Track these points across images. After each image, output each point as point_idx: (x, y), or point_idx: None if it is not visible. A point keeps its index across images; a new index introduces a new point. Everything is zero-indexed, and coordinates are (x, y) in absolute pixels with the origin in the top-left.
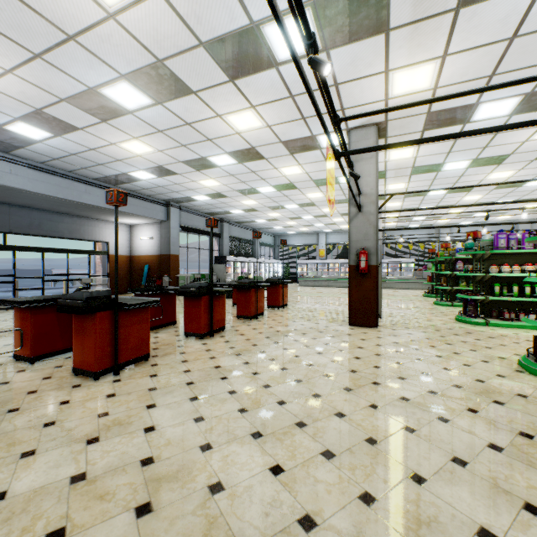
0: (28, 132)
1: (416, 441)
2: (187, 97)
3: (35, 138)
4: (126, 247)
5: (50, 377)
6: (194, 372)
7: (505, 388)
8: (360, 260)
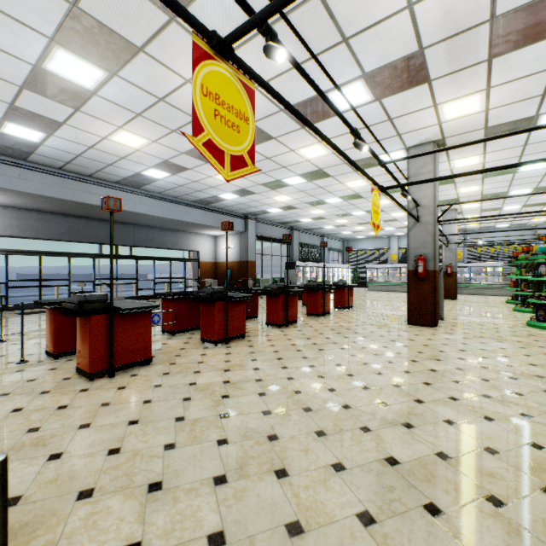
0: (155, 175)
1: (428, 388)
2: (269, 142)
3: (159, 178)
4: (211, 254)
5: (188, 343)
6: (277, 346)
7: (528, 372)
8: (417, 266)
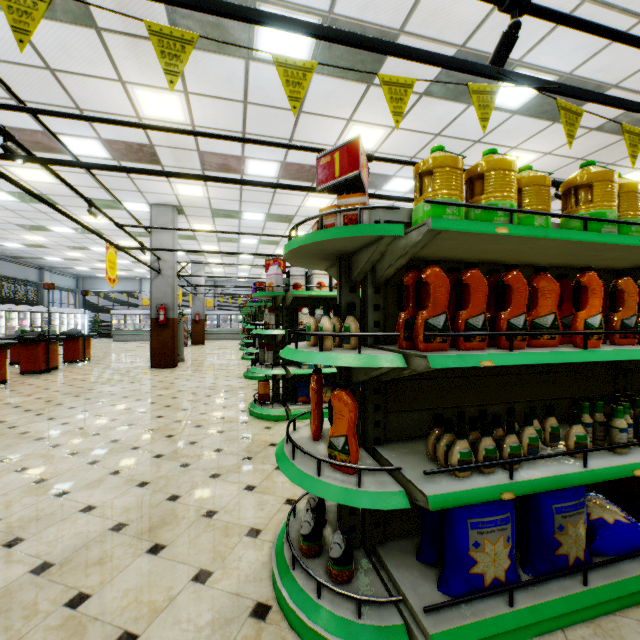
0: None
1: (153, 405)
2: None
3: None
4: None
5: None
6: None
7: (222, 384)
8: (160, 314)
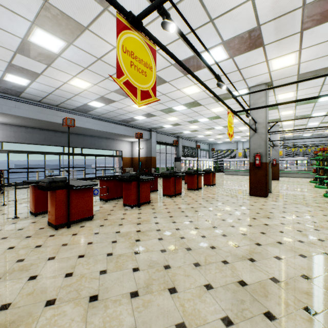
0: (96, 105)
1: (263, 236)
2: (164, 84)
3: (98, 107)
4: (130, 153)
5: (115, 206)
6: (169, 209)
7: (326, 226)
8: (255, 159)
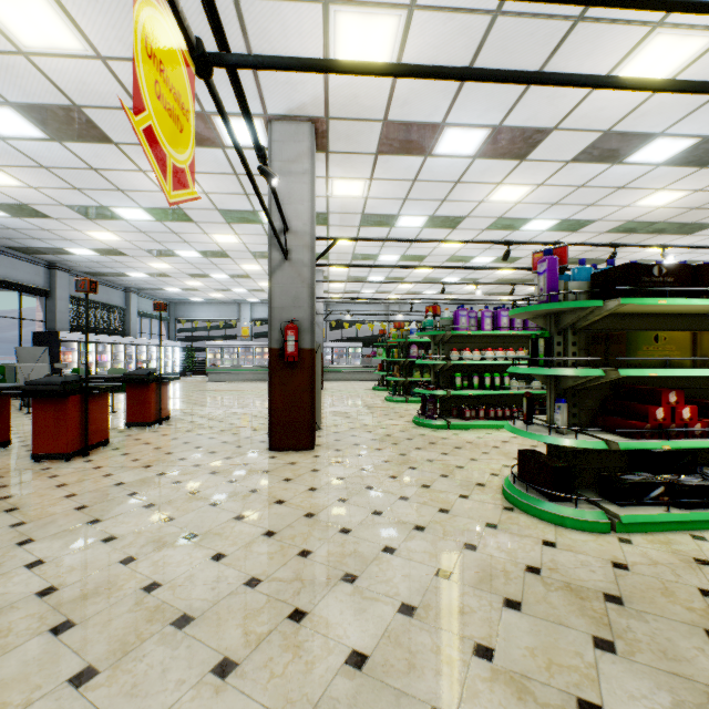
0: None
1: None
2: None
3: None
4: None
5: None
6: None
7: (508, 557)
8: (287, 340)
